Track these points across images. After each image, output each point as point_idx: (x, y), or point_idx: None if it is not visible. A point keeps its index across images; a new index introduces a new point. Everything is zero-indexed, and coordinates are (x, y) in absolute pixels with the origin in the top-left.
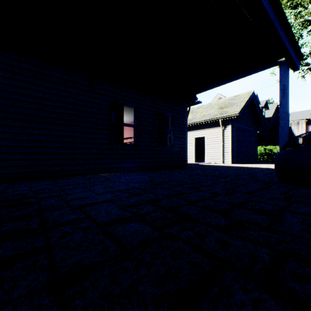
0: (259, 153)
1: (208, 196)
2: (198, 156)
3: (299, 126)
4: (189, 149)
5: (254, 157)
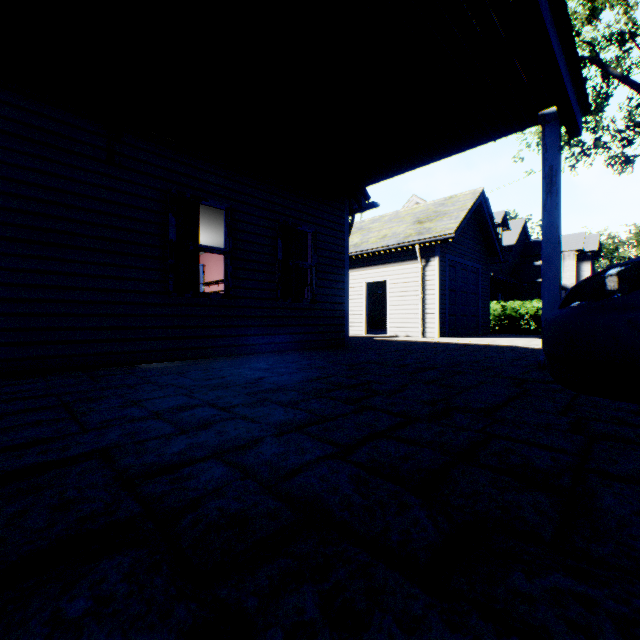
0: (493, 316)
1: (386, 424)
2: (372, 322)
3: (564, 263)
4: (354, 308)
5: (484, 324)
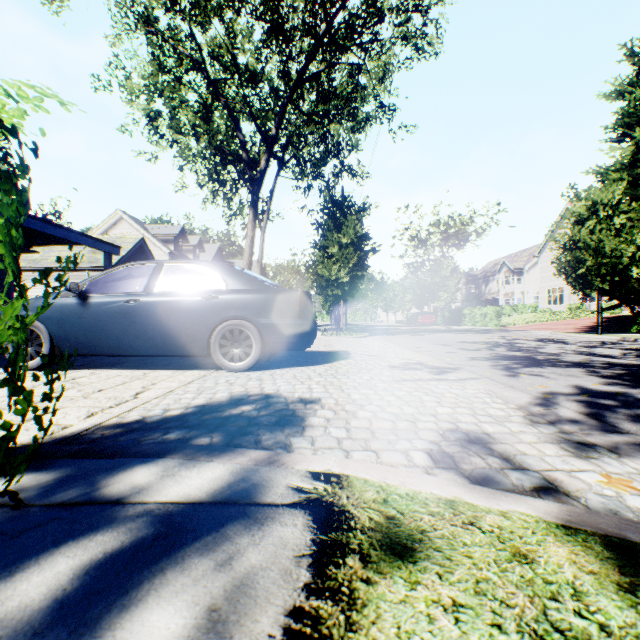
0: None
1: None
2: None
3: None
4: None
5: None
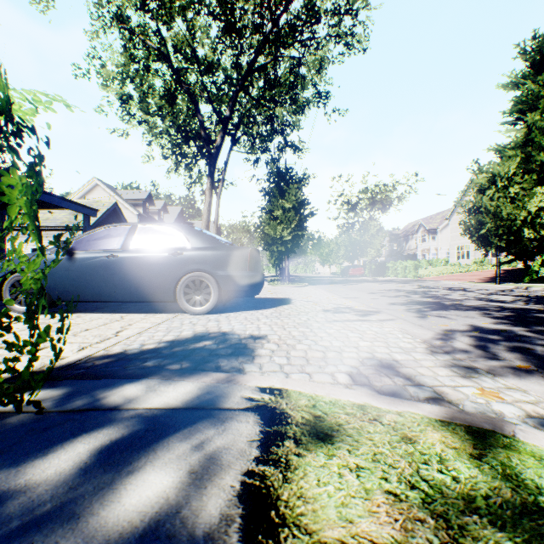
0: None
1: None
2: None
3: None
4: None
5: None
